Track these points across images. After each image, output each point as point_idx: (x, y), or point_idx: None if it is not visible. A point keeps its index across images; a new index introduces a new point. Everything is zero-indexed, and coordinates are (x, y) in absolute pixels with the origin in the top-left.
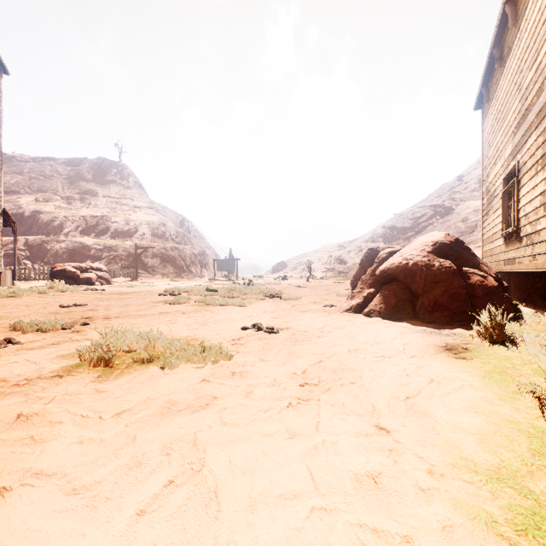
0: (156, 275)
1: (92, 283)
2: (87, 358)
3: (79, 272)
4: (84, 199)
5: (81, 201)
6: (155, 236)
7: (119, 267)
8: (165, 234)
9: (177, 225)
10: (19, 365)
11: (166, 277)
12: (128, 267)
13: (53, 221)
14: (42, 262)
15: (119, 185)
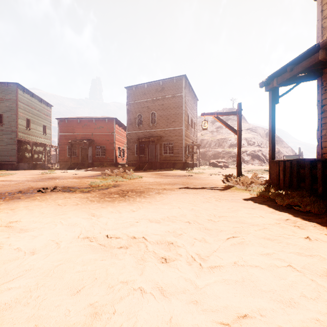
0: (248, 164)
1: (221, 167)
2: (223, 176)
3: (217, 163)
4: (217, 131)
5: (216, 132)
6: (249, 145)
7: (231, 161)
8: (254, 143)
9: (263, 136)
10: (215, 176)
11: (253, 165)
12: (235, 161)
13: (207, 143)
14: (204, 159)
15: (232, 120)
